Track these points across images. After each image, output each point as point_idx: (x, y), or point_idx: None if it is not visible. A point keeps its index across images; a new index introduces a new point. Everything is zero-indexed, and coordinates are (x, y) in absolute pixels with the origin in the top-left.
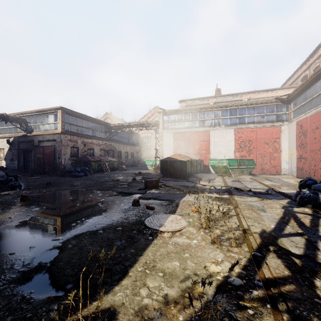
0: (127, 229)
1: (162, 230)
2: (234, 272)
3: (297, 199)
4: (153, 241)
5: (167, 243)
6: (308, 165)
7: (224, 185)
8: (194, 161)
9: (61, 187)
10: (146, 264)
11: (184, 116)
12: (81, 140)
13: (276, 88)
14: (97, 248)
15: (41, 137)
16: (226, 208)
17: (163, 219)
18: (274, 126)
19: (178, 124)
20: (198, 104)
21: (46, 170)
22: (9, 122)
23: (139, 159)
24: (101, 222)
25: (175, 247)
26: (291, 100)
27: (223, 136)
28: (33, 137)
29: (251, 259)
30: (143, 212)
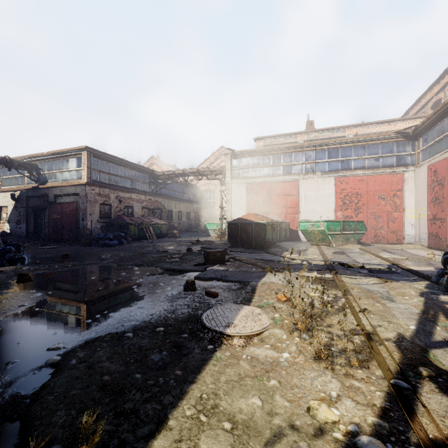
0: (173, 330)
1: (230, 334)
2: (365, 423)
3: (441, 282)
4: (215, 352)
5: (238, 357)
6: (447, 229)
7: (323, 259)
8: (277, 223)
9: (82, 262)
10: (201, 400)
11: (262, 160)
12: (114, 194)
13: (394, 119)
14: (118, 365)
15: (58, 190)
16: (332, 296)
17: (232, 314)
18: (394, 172)
19: (254, 170)
20: (281, 142)
21: (65, 236)
22: (14, 168)
23: (197, 221)
24: (132, 318)
25: (252, 365)
26: (419, 135)
27: (319, 188)
28: (47, 189)
29: (392, 393)
30: (201, 301)
